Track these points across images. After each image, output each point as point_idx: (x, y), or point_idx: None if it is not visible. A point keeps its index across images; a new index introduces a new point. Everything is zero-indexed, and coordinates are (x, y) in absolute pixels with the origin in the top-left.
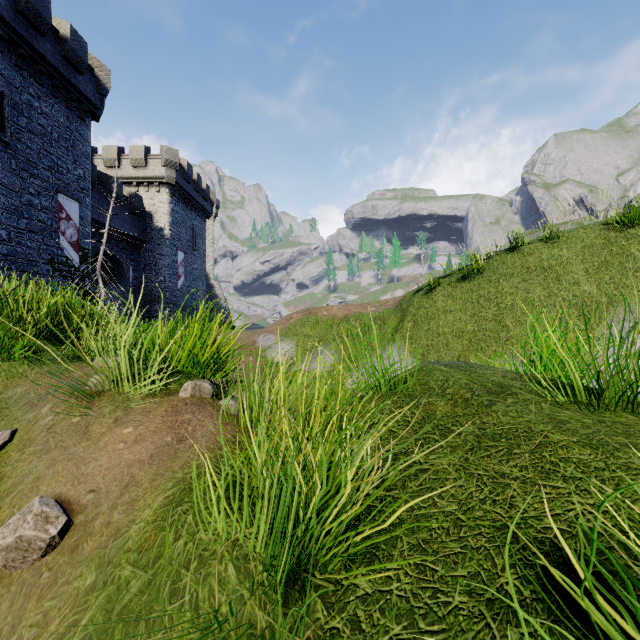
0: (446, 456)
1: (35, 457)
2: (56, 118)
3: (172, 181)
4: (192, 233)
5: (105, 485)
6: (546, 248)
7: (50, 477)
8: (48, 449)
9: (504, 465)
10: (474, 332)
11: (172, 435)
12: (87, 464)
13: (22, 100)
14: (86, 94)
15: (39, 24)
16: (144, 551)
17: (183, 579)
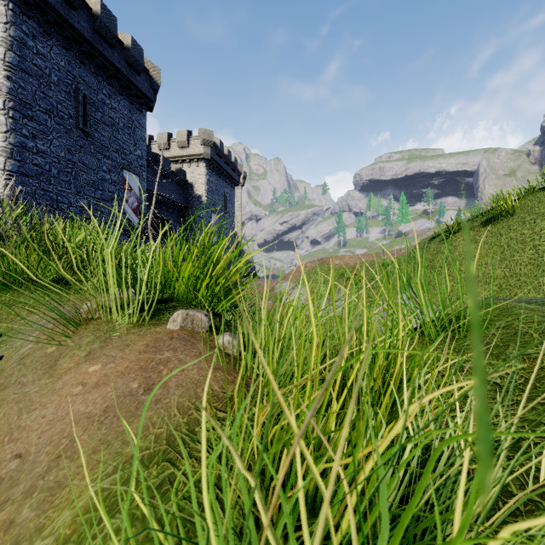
0: None
1: None
2: (122, 111)
3: (208, 156)
4: (224, 199)
5: (36, 449)
6: None
7: None
8: (6, 385)
9: None
10: (505, 277)
11: (140, 380)
12: (31, 412)
13: (98, 99)
14: (143, 90)
15: (109, 38)
16: None
17: None
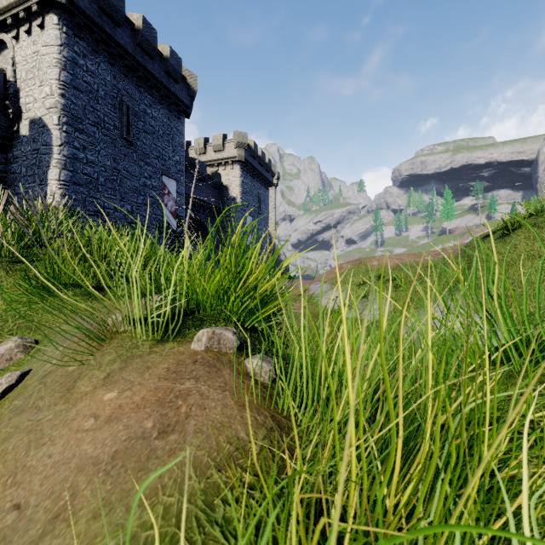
0: None
1: (8, 417)
2: (161, 119)
3: (242, 159)
4: (257, 200)
5: (35, 501)
6: None
7: None
8: (24, 408)
9: None
10: None
11: (155, 418)
12: (39, 447)
13: (140, 109)
14: (181, 98)
15: (150, 51)
16: None
17: None
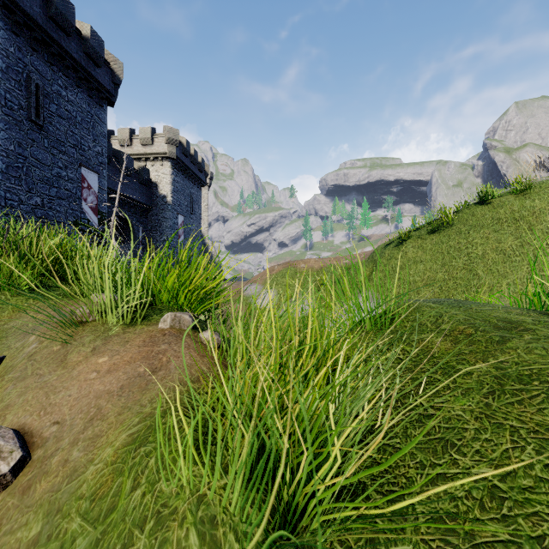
0: (457, 400)
1: (11, 384)
2: (79, 105)
3: (173, 156)
4: (190, 199)
5: (70, 417)
6: (517, 200)
7: (19, 406)
8: (24, 376)
9: (548, 415)
10: (445, 280)
11: (145, 366)
12: (57, 393)
13: (53, 90)
14: (103, 84)
15: (66, 27)
16: (97, 500)
17: (135, 543)
